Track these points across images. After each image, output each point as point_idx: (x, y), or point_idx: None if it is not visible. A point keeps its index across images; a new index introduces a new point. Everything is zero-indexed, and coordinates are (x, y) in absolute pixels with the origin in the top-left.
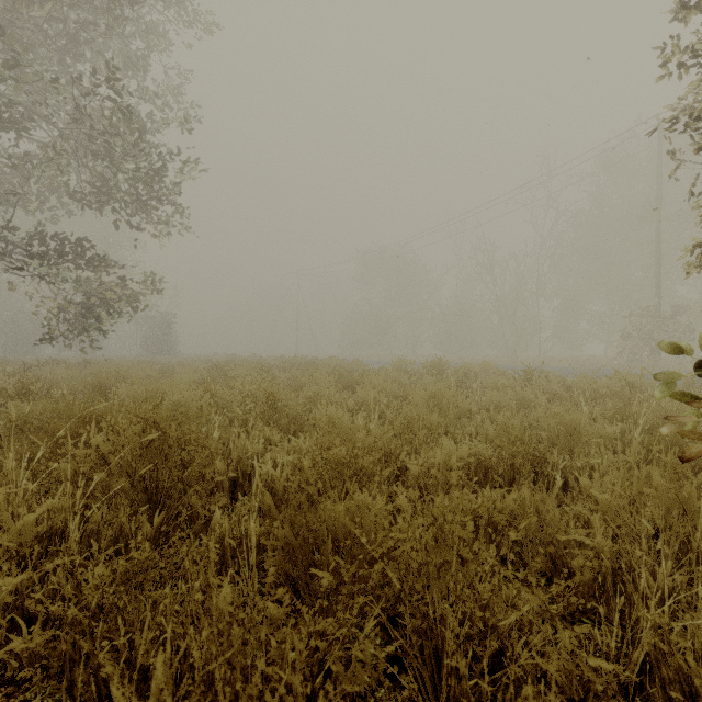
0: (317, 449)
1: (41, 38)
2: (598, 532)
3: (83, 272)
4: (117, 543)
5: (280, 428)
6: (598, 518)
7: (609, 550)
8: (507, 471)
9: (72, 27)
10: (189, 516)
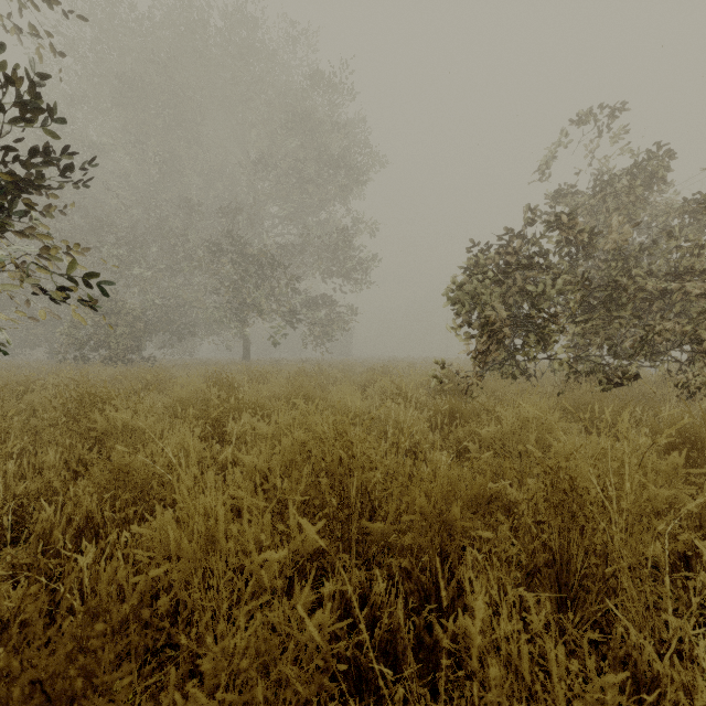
0: None
1: None
2: None
3: None
4: None
5: None
6: None
7: None
8: None
9: None
10: None
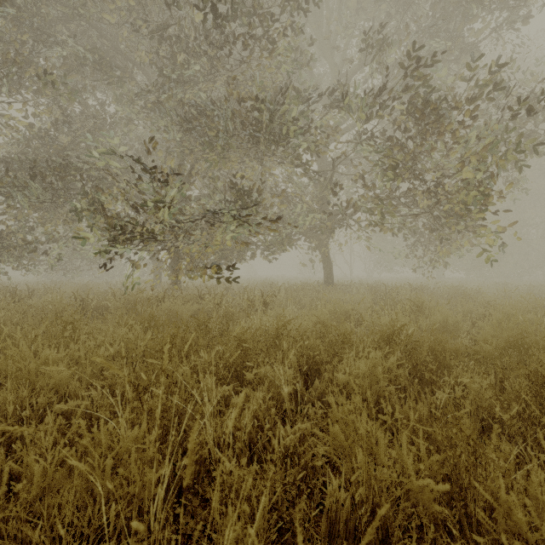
0: None
1: None
2: None
3: None
4: None
5: None
6: None
7: None
8: None
9: None
10: None
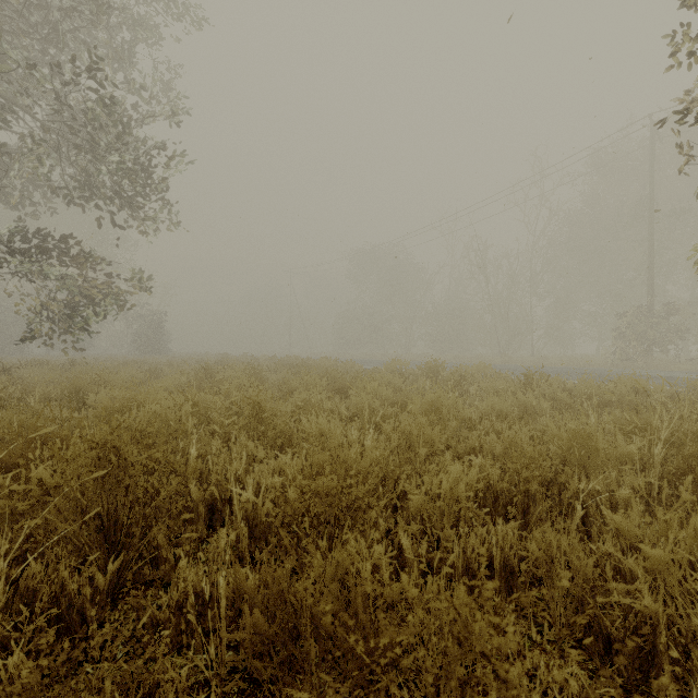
0: (305, 473)
1: (22, 28)
2: (646, 593)
3: (73, 270)
4: (58, 603)
5: (266, 441)
6: (635, 564)
7: (659, 614)
8: (521, 498)
9: (56, 17)
10: (155, 555)
